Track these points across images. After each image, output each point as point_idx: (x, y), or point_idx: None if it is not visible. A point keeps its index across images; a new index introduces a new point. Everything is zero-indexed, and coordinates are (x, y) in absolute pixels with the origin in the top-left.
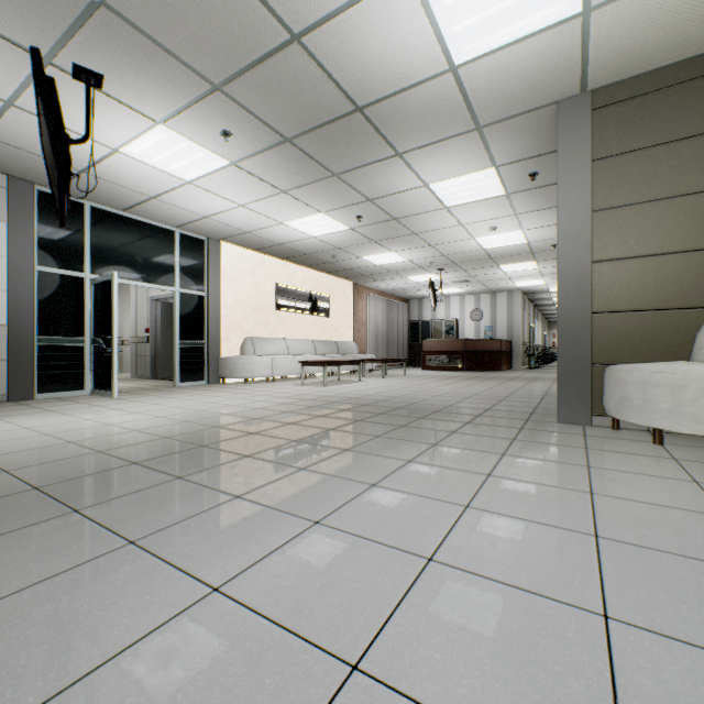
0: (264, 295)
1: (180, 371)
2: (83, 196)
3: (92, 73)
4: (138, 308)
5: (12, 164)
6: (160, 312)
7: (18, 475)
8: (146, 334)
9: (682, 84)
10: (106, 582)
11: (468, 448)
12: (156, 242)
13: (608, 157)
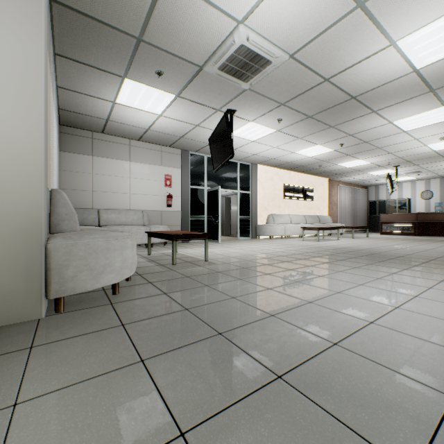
0: (277, 191)
1: (239, 231)
2: (204, 153)
3: (233, 110)
4: None
5: (185, 145)
6: (224, 202)
7: (232, 264)
8: None
9: None
10: (302, 287)
11: (426, 271)
12: (230, 169)
13: None
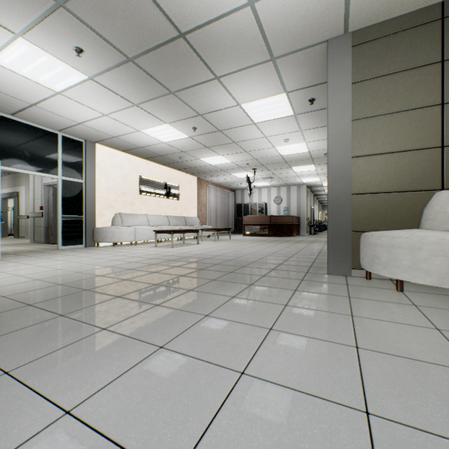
0: (131, 183)
1: (62, 237)
2: None
3: None
4: (35, 191)
5: None
6: (52, 195)
7: None
8: (41, 211)
9: (414, 28)
10: None
11: (259, 299)
12: (41, 141)
13: (363, 81)
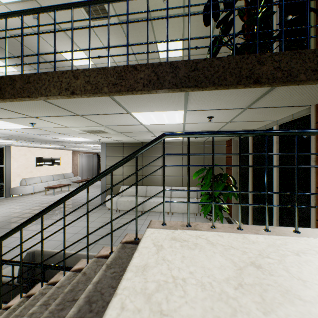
0: (31, 162)
1: None
2: None
3: None
4: None
5: None
6: None
7: None
8: None
9: (118, 146)
10: (7, 239)
11: (72, 215)
12: None
13: (109, 156)
